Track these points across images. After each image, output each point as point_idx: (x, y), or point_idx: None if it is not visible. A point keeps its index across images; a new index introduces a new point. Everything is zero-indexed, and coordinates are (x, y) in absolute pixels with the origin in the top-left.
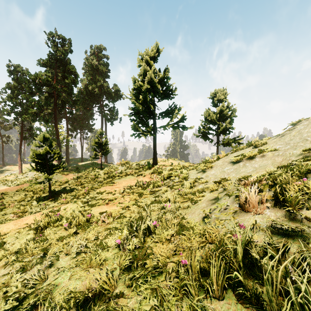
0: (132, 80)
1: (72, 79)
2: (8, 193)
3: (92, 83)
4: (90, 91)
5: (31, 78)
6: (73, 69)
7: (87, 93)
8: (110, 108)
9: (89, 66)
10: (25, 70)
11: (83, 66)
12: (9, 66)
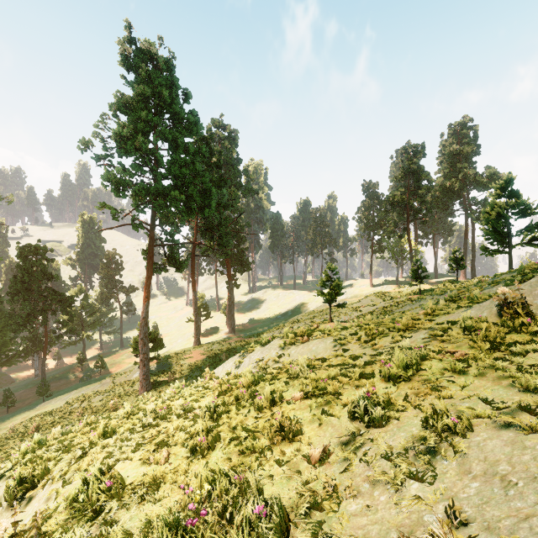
0: (482, 211)
1: (425, 188)
2: (391, 293)
3: (450, 176)
4: (447, 187)
5: (389, 201)
6: (427, 177)
7: (444, 189)
8: (479, 202)
9: (446, 154)
10: (376, 184)
11: (438, 157)
12: (363, 186)
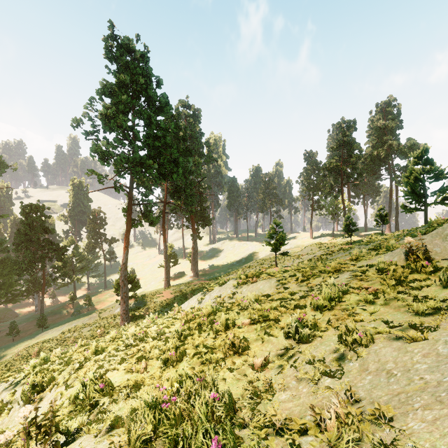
0: (402, 176)
1: (356, 157)
2: (327, 243)
3: (378, 146)
4: (375, 155)
5: (326, 167)
6: (358, 147)
7: (372, 157)
8: (402, 168)
9: (374, 128)
10: (315, 153)
11: (367, 131)
12: (305, 155)
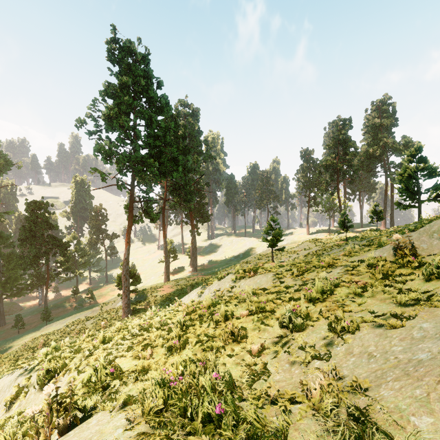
0: (396, 173)
1: (352, 154)
2: (323, 239)
3: (373, 144)
4: (370, 153)
5: (322, 164)
6: (353, 145)
7: (367, 155)
8: (397, 165)
9: (370, 126)
10: (312, 151)
11: (363, 129)
12: (301, 152)
